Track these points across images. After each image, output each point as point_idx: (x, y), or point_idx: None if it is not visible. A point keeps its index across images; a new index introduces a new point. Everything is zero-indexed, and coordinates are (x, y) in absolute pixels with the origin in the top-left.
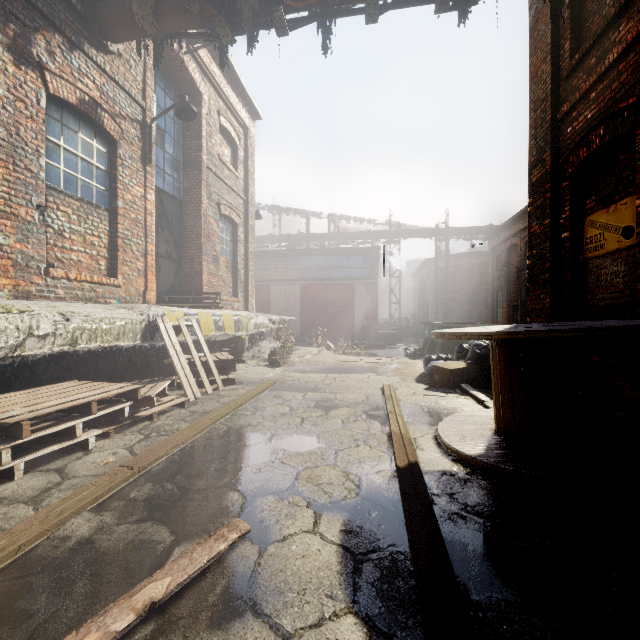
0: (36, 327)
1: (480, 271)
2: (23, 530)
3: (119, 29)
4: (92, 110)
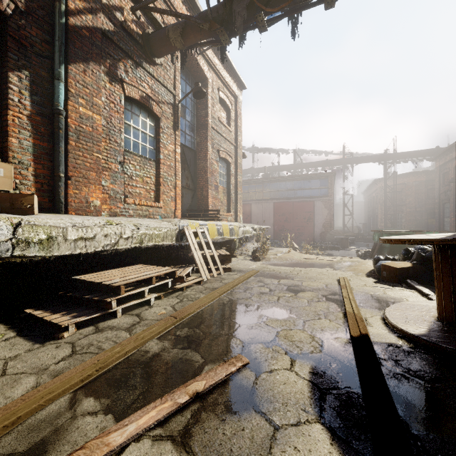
0: (124, 233)
1: (426, 187)
2: (126, 344)
3: (161, 49)
4: (147, 101)
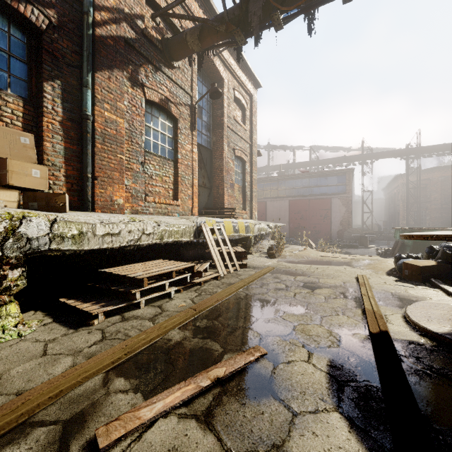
0: (146, 229)
1: None
2: (151, 332)
3: (179, 53)
4: (166, 104)
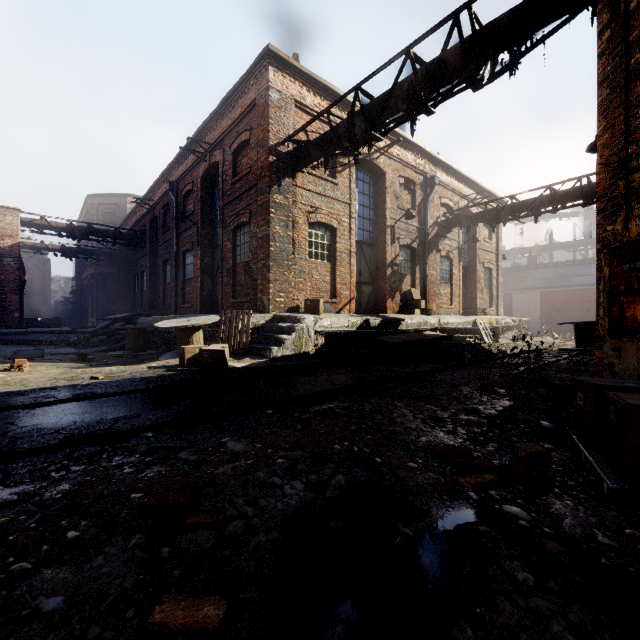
0: (459, 322)
1: None
2: None
3: (456, 226)
4: (448, 254)
